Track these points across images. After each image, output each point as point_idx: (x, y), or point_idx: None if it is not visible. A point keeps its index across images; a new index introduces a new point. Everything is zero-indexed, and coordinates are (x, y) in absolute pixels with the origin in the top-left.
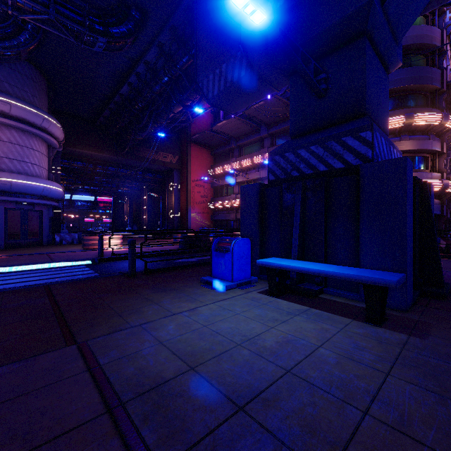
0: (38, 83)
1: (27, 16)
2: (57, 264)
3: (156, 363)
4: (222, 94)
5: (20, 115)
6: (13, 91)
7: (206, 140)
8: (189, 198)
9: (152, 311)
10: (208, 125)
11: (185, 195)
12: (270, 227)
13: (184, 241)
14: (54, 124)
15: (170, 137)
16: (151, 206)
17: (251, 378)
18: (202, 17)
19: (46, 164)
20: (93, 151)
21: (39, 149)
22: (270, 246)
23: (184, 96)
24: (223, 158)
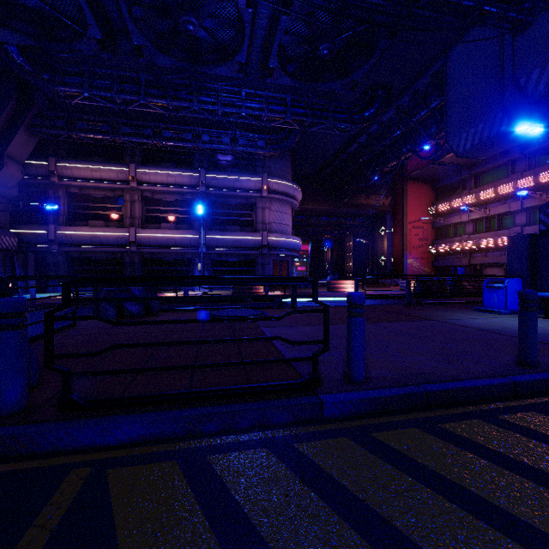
0: (288, 161)
1: (314, 129)
2: (334, 298)
3: (486, 326)
4: (475, 147)
5: (282, 190)
6: (277, 173)
7: (427, 174)
8: (405, 242)
9: (457, 317)
10: (428, 155)
11: (400, 239)
12: (542, 270)
13: (422, 286)
14: (299, 191)
15: (382, 177)
16: (356, 252)
17: (544, 332)
18: (453, 83)
19: (291, 223)
20: (313, 205)
21: (289, 212)
22: (542, 286)
23: (420, 147)
24: (449, 191)
